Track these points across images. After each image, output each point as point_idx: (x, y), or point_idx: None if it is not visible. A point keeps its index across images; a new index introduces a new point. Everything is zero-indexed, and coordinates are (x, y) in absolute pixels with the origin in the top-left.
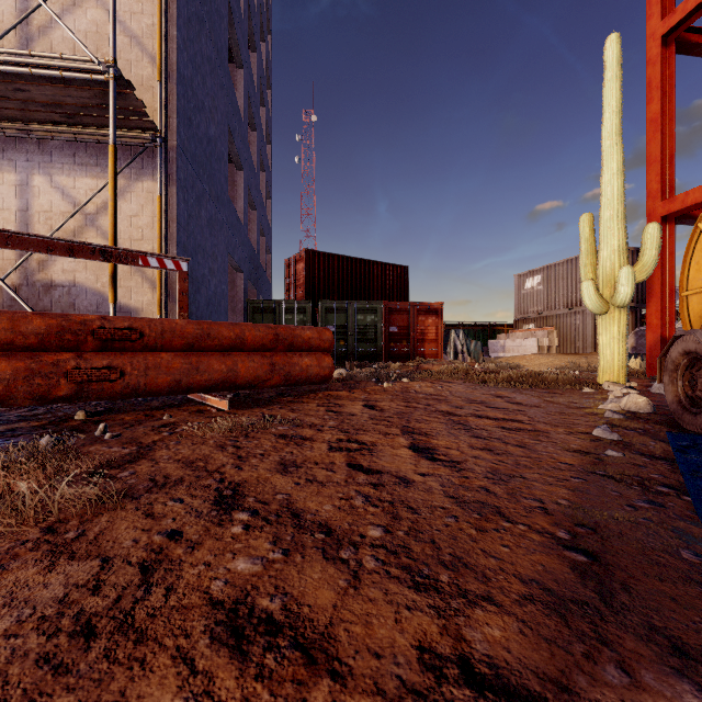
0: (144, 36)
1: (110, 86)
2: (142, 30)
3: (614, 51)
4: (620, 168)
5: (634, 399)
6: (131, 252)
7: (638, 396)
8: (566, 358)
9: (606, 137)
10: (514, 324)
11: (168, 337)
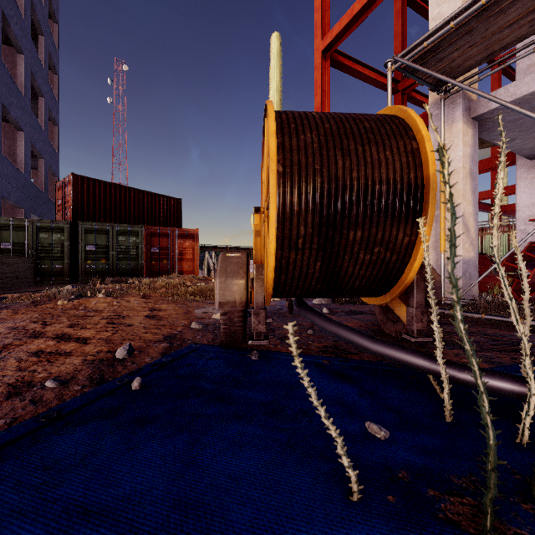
0: None
1: None
2: None
3: (276, 45)
4: None
5: None
6: None
7: None
8: None
9: None
10: None
11: None
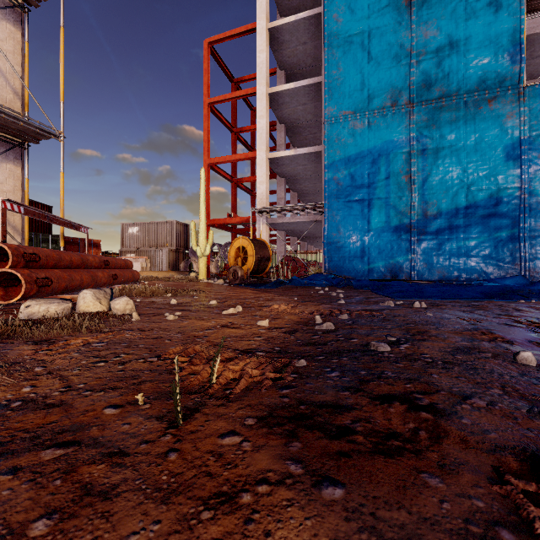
0: (7, 73)
1: (62, 144)
2: (6, 68)
3: (204, 174)
4: (205, 212)
5: (221, 281)
6: (79, 225)
7: (222, 280)
8: (163, 273)
9: (201, 201)
10: (120, 253)
11: (113, 264)
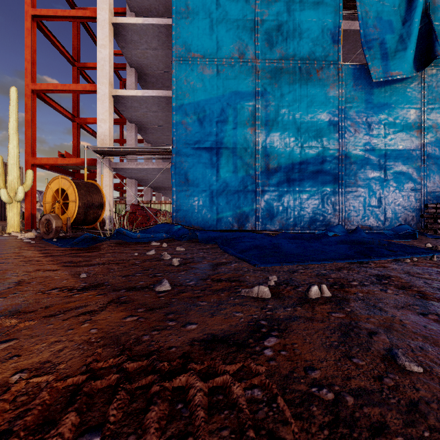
0: None
1: None
2: None
3: (15, 95)
4: (18, 144)
5: (30, 234)
6: None
7: (32, 233)
8: None
9: (11, 129)
10: None
11: None
